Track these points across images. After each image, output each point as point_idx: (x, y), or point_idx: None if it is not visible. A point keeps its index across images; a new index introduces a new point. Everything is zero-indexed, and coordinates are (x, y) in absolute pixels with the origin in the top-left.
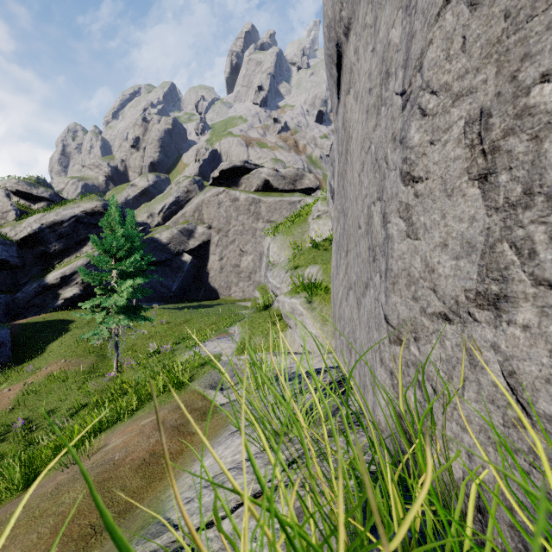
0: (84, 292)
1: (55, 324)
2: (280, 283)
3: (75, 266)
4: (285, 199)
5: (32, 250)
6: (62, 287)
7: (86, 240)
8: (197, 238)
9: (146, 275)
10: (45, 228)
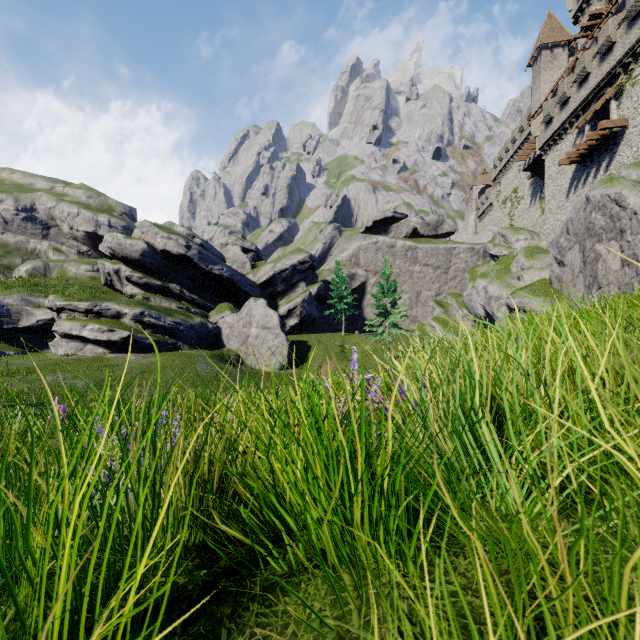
0: (299, 322)
1: (297, 343)
2: (527, 304)
3: (296, 302)
4: (441, 246)
5: (265, 291)
6: (287, 318)
7: (297, 283)
8: (358, 280)
9: (351, 309)
10: (276, 274)
